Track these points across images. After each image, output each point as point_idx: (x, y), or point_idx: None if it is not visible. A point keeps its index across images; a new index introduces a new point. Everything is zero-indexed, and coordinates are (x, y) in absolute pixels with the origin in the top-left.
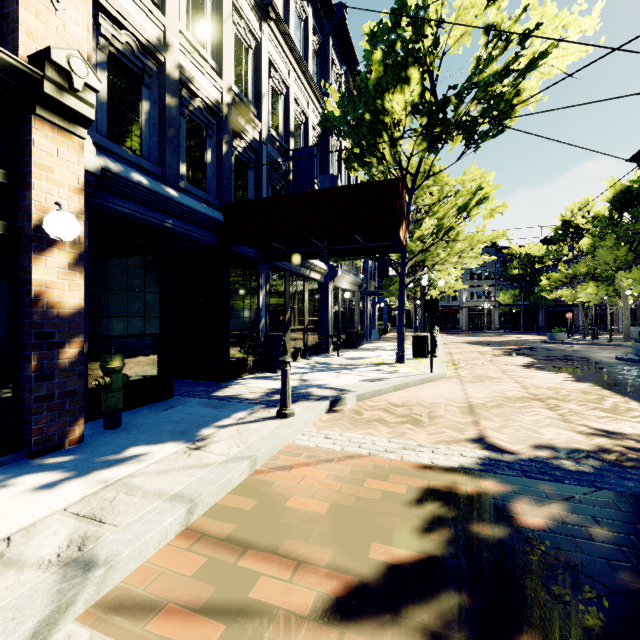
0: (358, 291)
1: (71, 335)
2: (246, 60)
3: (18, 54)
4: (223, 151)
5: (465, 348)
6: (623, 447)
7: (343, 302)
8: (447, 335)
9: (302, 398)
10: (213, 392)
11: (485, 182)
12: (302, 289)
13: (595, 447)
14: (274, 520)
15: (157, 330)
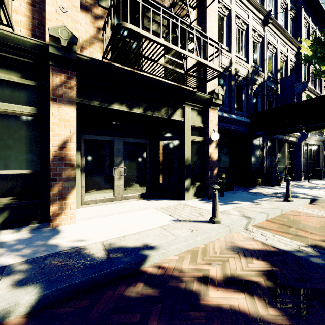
0: (322, 145)
1: (215, 166)
2: (257, 48)
3: (206, 93)
4: (249, 93)
5: None
6: None
7: (310, 152)
8: None
9: (293, 197)
10: (247, 190)
11: None
12: (284, 146)
13: None
14: (297, 224)
15: (228, 166)
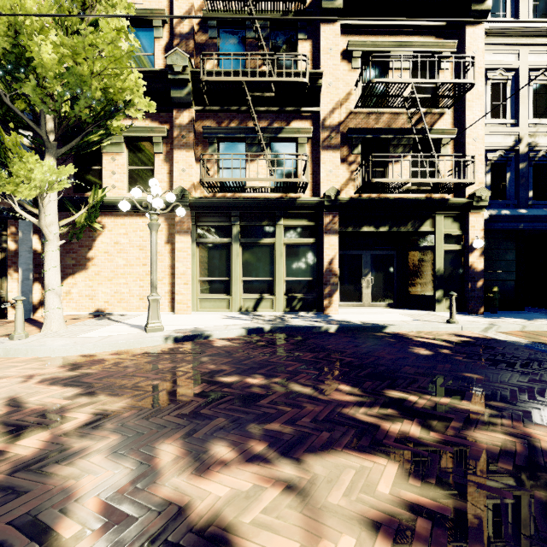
0: None
1: (480, 278)
2: None
3: (465, 196)
4: None
5: None
6: None
7: None
8: None
9: None
10: None
11: None
12: None
13: None
14: None
15: (514, 278)
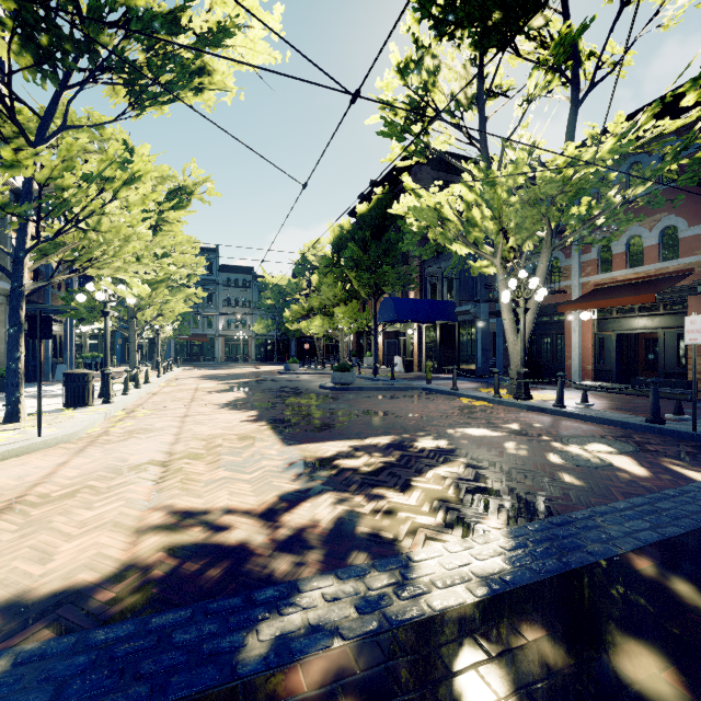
0: (7, 304)
1: None
2: None
3: None
4: None
5: (187, 385)
6: (169, 550)
7: None
8: (192, 368)
9: None
10: None
11: (139, 155)
12: None
13: (116, 568)
14: None
15: None
